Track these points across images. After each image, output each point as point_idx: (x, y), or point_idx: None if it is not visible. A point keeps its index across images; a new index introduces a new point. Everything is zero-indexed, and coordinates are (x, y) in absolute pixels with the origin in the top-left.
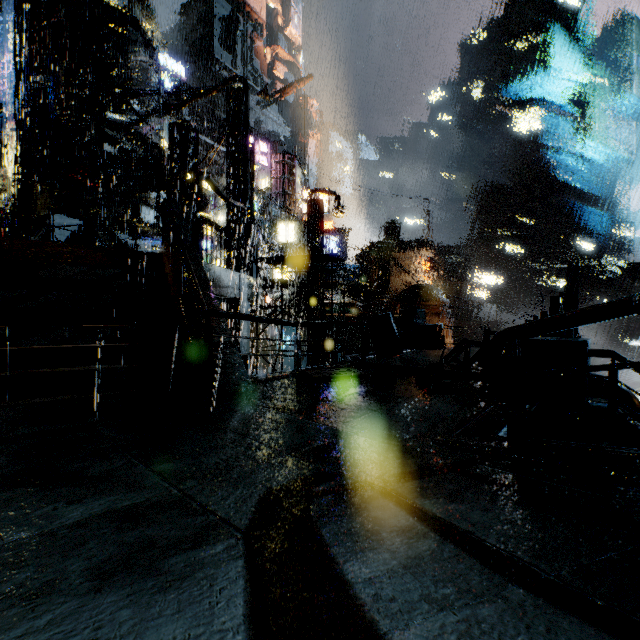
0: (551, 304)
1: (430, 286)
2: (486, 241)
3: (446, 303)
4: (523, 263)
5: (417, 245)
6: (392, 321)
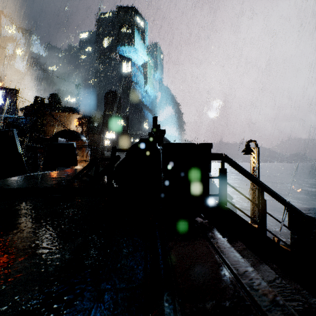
0: (156, 130)
1: (75, 131)
2: (107, 117)
3: (86, 143)
4: (123, 130)
5: (69, 109)
6: (16, 138)
